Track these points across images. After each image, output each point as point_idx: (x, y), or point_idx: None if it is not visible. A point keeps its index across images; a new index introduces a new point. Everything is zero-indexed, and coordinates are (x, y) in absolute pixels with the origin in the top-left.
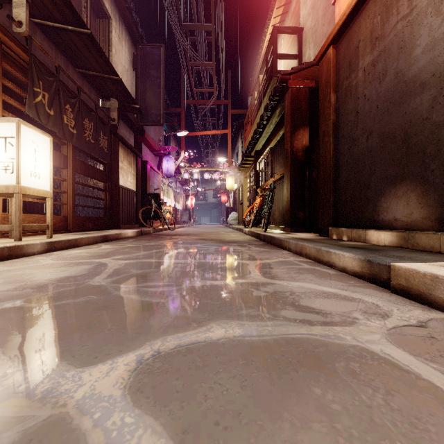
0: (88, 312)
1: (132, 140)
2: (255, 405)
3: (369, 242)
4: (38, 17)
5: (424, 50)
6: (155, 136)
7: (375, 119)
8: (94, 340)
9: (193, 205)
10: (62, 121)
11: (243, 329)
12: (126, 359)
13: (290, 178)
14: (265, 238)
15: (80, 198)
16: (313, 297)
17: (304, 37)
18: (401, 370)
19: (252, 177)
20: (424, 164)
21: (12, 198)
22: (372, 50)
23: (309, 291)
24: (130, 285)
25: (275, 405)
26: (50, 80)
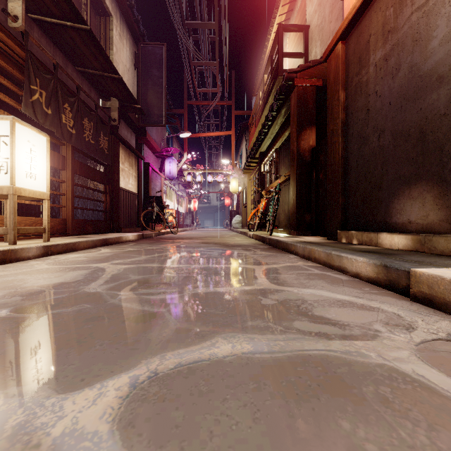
0: (79, 323)
1: (134, 141)
2: (272, 445)
3: (381, 246)
4: (35, 13)
5: (442, 42)
6: (157, 137)
7: (388, 117)
8: (82, 358)
9: (196, 208)
10: (60, 120)
11: (253, 344)
12: (118, 381)
13: (296, 180)
14: (270, 242)
15: (80, 201)
16: (328, 306)
17: (310, 35)
18: (441, 397)
19: (256, 180)
20: (441, 162)
21: (7, 199)
22: (384, 45)
23: (321, 299)
24: (128, 292)
25: (296, 445)
26: (47, 77)
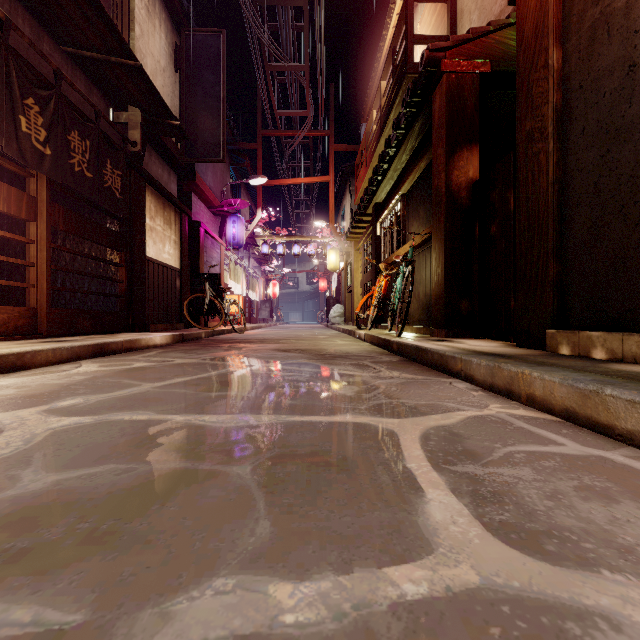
0: None
1: (174, 186)
2: None
3: None
4: None
5: None
6: (214, 184)
7: None
8: None
9: (276, 295)
10: (16, 126)
11: None
12: None
13: (445, 239)
14: (402, 350)
15: (89, 281)
16: None
17: (459, 6)
18: None
19: (368, 249)
20: None
21: None
22: None
23: None
24: None
25: None
26: None
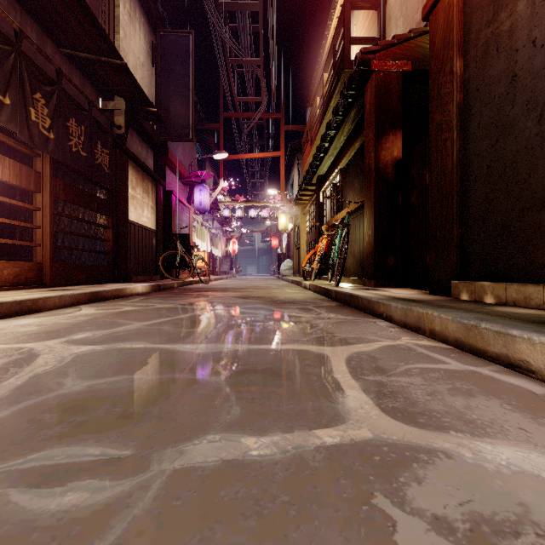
0: None
1: (151, 161)
2: None
3: None
4: None
5: None
6: (184, 158)
7: None
8: None
9: (235, 251)
10: (27, 116)
11: None
12: None
13: (374, 207)
14: (339, 297)
15: (80, 240)
16: None
17: (387, 13)
18: None
19: (312, 213)
20: None
21: None
22: None
23: None
24: None
25: None
26: (3, 48)
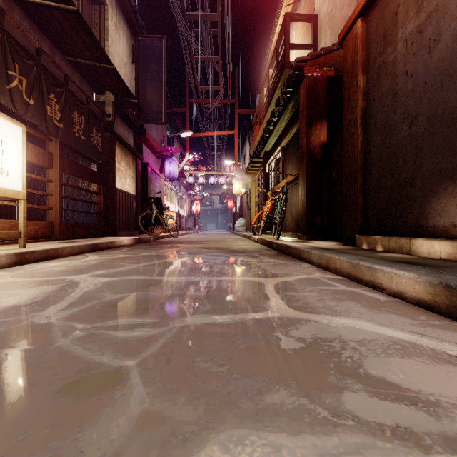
0: None
1: (131, 140)
2: None
3: (416, 254)
4: None
5: None
6: (157, 136)
7: (422, 99)
8: None
9: (198, 211)
10: (44, 112)
11: None
12: None
13: (306, 179)
14: (278, 247)
15: (75, 203)
16: (383, 355)
17: (319, 24)
18: None
19: (261, 181)
20: None
21: None
22: (417, 13)
23: (368, 339)
24: (91, 324)
25: None
26: (29, 63)
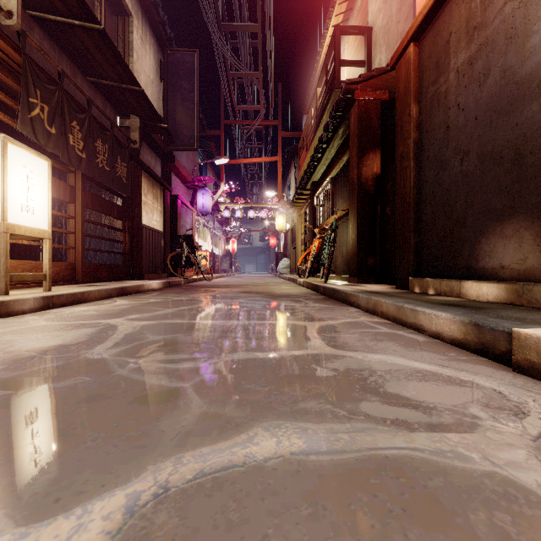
0: (70, 406)
1: (159, 168)
2: None
3: (465, 297)
4: (36, 9)
5: None
6: (187, 164)
7: (473, 135)
8: (63, 462)
9: (235, 250)
10: (66, 141)
11: (306, 438)
12: (108, 503)
13: (357, 215)
14: (325, 292)
15: (94, 241)
16: (404, 380)
17: (373, 38)
18: None
19: (307, 215)
20: None
21: None
22: (468, 45)
23: (395, 369)
24: (142, 359)
25: None
26: (50, 88)
